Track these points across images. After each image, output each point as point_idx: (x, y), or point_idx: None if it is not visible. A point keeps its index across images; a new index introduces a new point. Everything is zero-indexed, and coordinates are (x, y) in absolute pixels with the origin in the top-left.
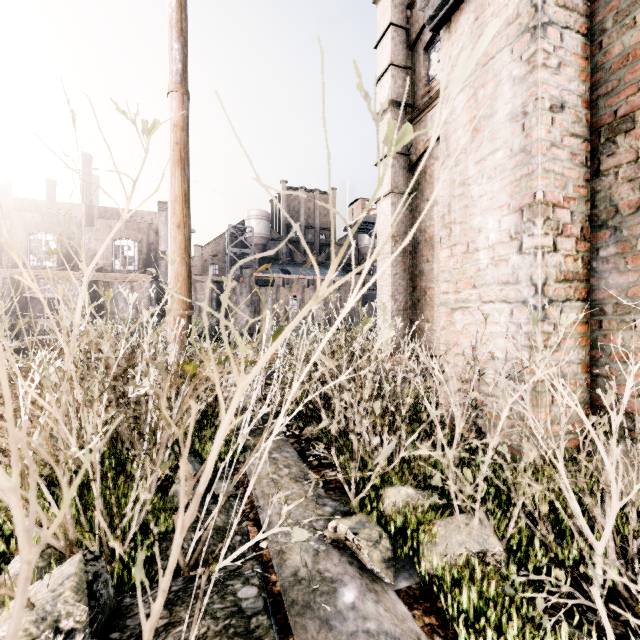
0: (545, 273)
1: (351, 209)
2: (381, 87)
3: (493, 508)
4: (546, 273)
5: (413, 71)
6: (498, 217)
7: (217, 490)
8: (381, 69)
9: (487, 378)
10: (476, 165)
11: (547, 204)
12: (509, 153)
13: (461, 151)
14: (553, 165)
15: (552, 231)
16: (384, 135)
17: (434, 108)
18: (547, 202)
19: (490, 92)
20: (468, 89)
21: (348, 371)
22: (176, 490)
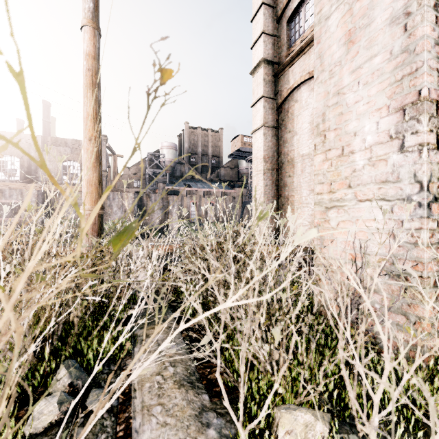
0: (430, 170)
1: (233, 142)
2: (255, 50)
3: (396, 426)
4: (431, 170)
5: (279, 38)
6: (376, 119)
7: (90, 404)
8: (255, 37)
9: (363, 272)
10: (351, 74)
11: (432, 101)
12: (388, 56)
13: (336, 64)
14: (436, 63)
15: (436, 129)
16: (258, 84)
17: (294, 64)
18: (432, 99)
19: (367, 3)
20: (343, 6)
21: (238, 292)
22: (40, 409)
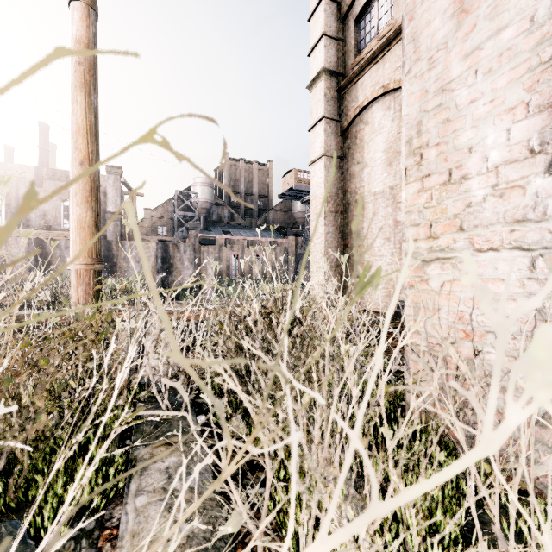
0: None
1: (285, 178)
2: (314, 57)
3: None
4: None
5: (344, 42)
6: (506, 125)
7: None
8: (314, 40)
9: (484, 358)
10: (464, 60)
11: None
12: (528, 26)
13: (438, 47)
14: None
15: None
16: (317, 102)
17: (364, 76)
18: None
19: None
20: None
21: (316, 548)
22: None
